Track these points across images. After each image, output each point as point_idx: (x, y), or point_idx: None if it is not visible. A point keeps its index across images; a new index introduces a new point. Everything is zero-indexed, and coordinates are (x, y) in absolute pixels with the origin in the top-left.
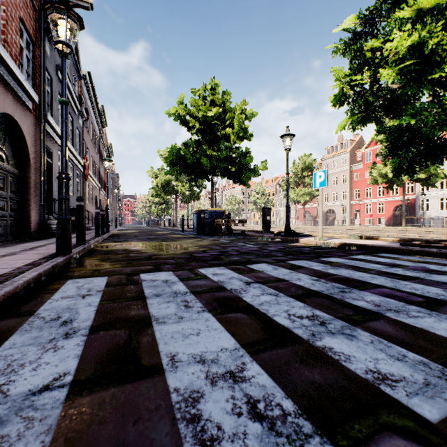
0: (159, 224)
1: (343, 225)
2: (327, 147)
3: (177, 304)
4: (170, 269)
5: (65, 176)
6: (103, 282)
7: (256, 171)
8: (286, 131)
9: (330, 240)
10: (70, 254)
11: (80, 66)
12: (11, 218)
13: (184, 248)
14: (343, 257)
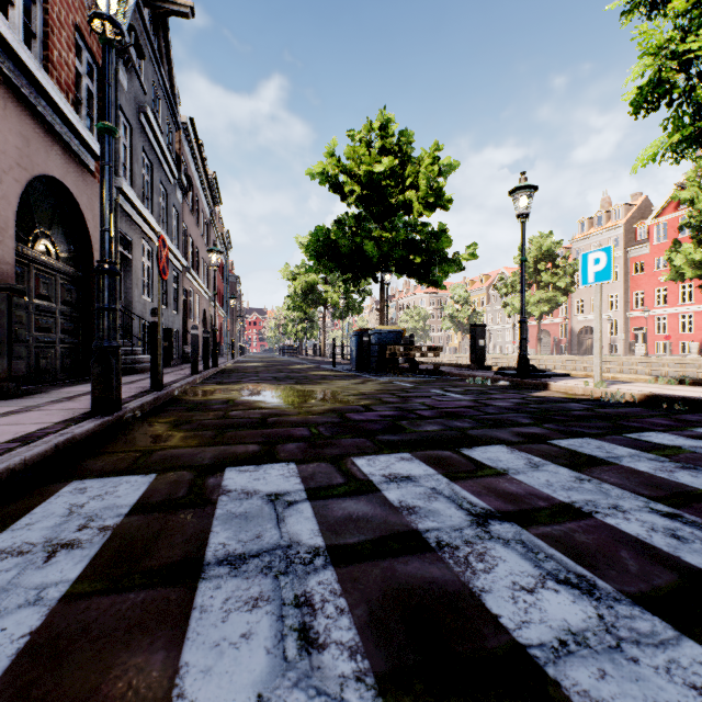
0: (299, 352)
1: (614, 355)
2: (580, 220)
3: (276, 622)
4: (292, 457)
5: (107, 267)
6: (135, 494)
7: (457, 262)
8: (520, 182)
9: (617, 387)
10: (115, 413)
11: (178, 108)
12: (63, 344)
13: (330, 400)
14: (677, 431)
